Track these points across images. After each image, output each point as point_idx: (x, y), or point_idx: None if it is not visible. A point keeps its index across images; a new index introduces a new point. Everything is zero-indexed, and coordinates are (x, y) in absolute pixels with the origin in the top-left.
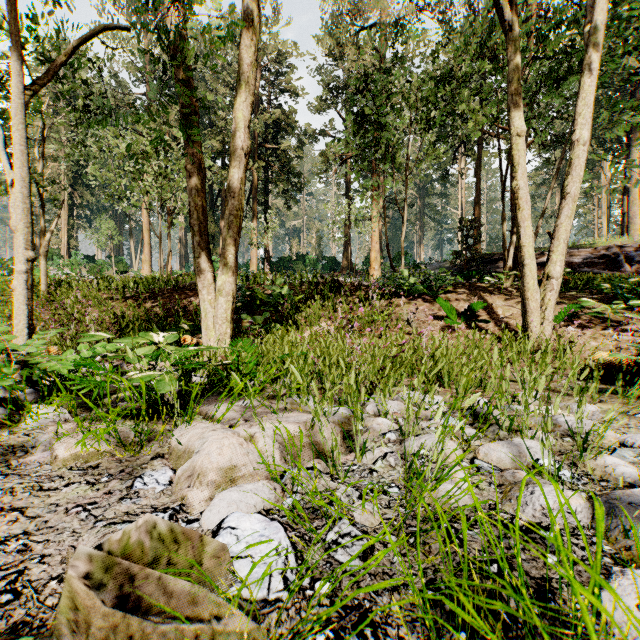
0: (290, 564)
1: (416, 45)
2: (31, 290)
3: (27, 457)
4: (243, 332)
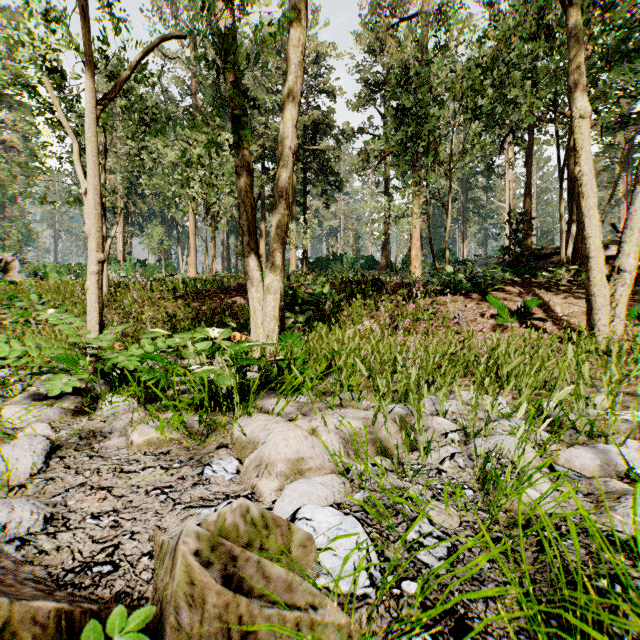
0: (372, 560)
1: (460, 32)
2: (101, 289)
3: (106, 441)
4: (286, 330)
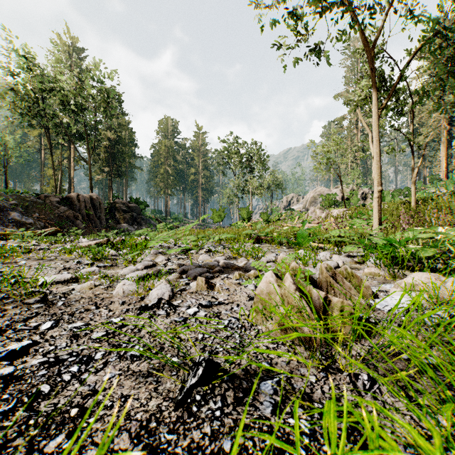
0: (399, 309)
1: None
2: (379, 206)
3: (357, 271)
4: None
